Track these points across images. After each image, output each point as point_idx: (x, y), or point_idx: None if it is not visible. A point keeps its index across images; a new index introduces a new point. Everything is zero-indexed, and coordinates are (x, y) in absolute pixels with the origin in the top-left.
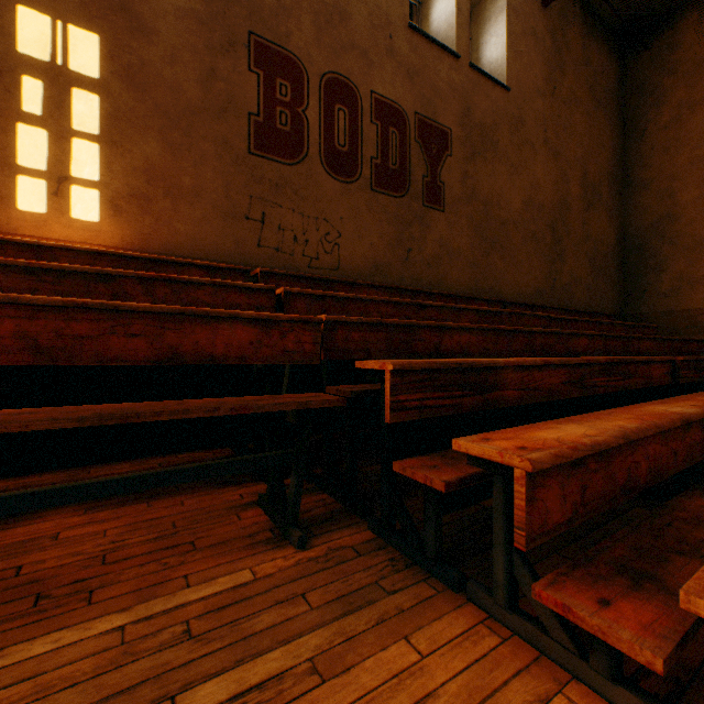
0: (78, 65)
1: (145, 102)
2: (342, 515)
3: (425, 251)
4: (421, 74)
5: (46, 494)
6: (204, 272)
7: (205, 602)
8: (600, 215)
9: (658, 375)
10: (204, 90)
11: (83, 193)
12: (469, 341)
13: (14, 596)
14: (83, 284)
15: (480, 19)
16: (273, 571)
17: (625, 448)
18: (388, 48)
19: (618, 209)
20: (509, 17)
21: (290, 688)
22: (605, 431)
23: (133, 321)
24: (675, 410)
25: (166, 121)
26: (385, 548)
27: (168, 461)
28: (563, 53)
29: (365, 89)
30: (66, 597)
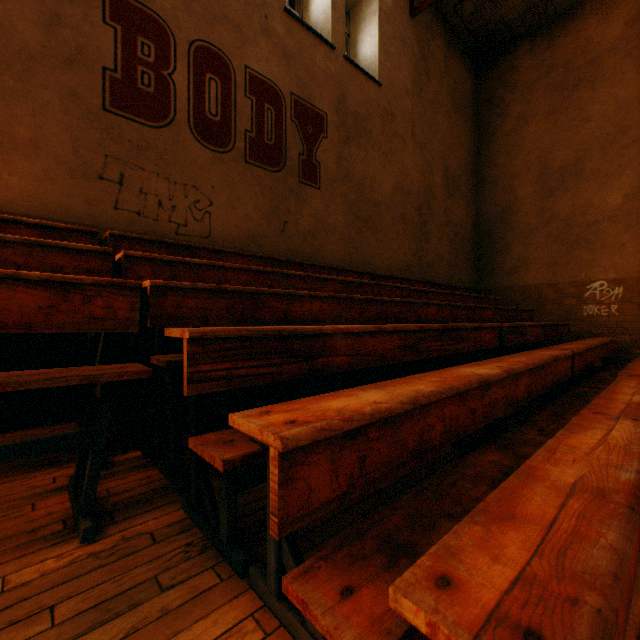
0: None
1: None
2: (161, 494)
3: (301, 224)
4: (298, 57)
5: None
6: (36, 231)
7: None
8: (459, 203)
9: (488, 339)
10: (45, 34)
11: None
12: (321, 309)
13: None
14: None
15: (357, 18)
16: (33, 577)
17: (417, 412)
18: (264, 28)
19: (474, 200)
20: (381, 20)
21: None
22: (397, 397)
23: None
24: (480, 372)
25: None
26: (189, 530)
27: None
28: (429, 61)
29: (239, 63)
30: None
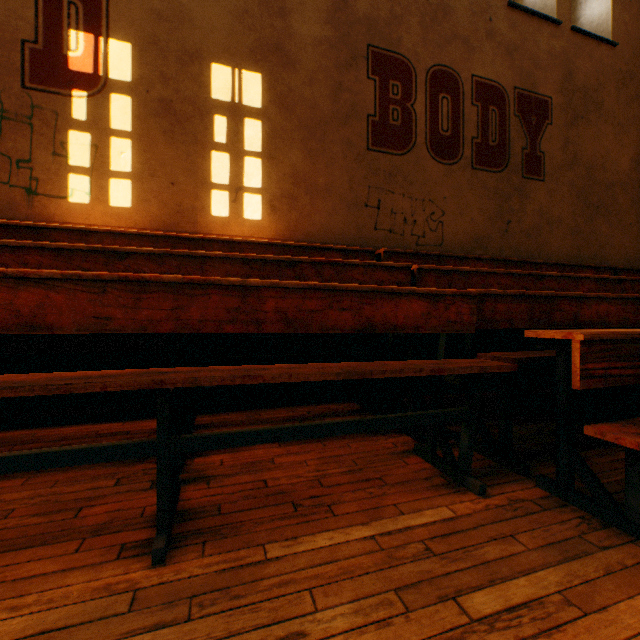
0: (248, 100)
1: (292, 120)
2: (500, 471)
3: (523, 222)
4: (520, 48)
5: (306, 428)
6: (339, 254)
7: (425, 528)
8: None
9: None
10: (333, 102)
11: (251, 198)
12: (606, 311)
13: (276, 501)
14: (276, 269)
15: None
16: (468, 511)
17: None
18: (488, 31)
19: None
20: None
21: (555, 612)
22: None
23: (342, 298)
24: None
25: (306, 133)
26: (567, 506)
27: (312, 410)
28: None
29: (466, 74)
30: (313, 508)
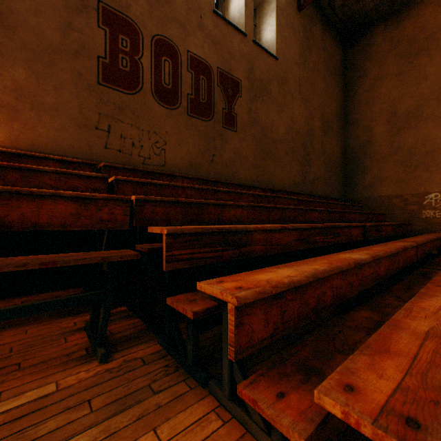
0: None
1: (14, 40)
2: (144, 334)
3: (224, 156)
4: (222, 43)
5: None
6: (59, 164)
7: (6, 414)
8: (332, 139)
9: (356, 234)
10: (62, 36)
11: None
12: (241, 214)
13: None
14: None
15: (261, 14)
16: (74, 382)
17: (315, 283)
18: (199, 24)
19: (342, 136)
20: (278, 14)
21: None
22: (303, 273)
23: None
24: (354, 257)
25: (32, 55)
26: (165, 357)
27: (31, 299)
28: (310, 41)
29: (184, 49)
30: None
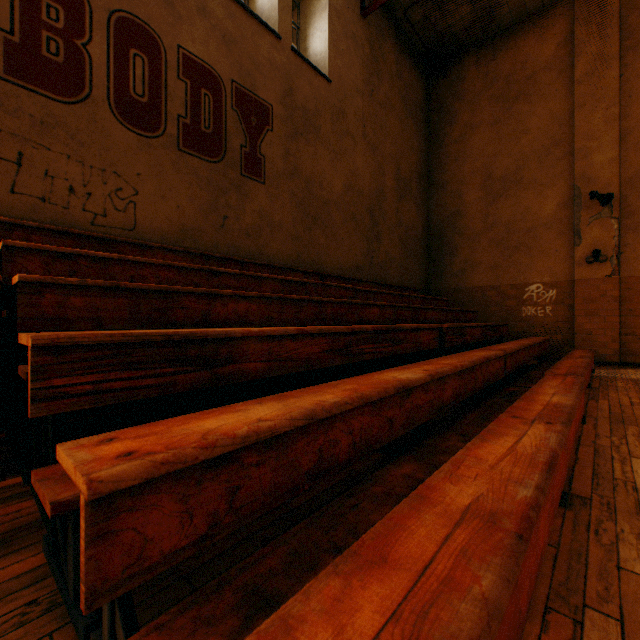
0: None
1: None
2: (25, 533)
3: (243, 220)
4: (240, 43)
5: None
6: None
7: None
8: (410, 206)
9: (428, 341)
10: None
11: None
12: (249, 309)
13: None
14: None
15: (307, 12)
16: None
17: (315, 428)
18: (201, 7)
19: (425, 203)
20: (332, 16)
21: None
22: (291, 412)
23: None
24: (403, 377)
25: None
26: (41, 582)
27: None
28: (380, 62)
29: (171, 41)
30: None
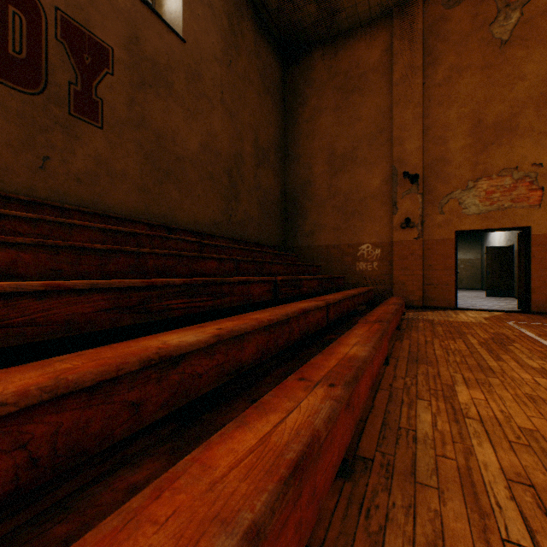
0: None
1: None
2: None
3: (73, 164)
4: None
5: None
6: None
7: None
8: (269, 172)
9: (260, 293)
10: None
11: None
12: (17, 259)
13: None
14: None
15: None
16: None
17: None
18: None
19: (282, 172)
20: None
21: None
22: None
23: None
24: (176, 341)
25: None
26: None
27: None
28: (239, 38)
29: None
30: None
